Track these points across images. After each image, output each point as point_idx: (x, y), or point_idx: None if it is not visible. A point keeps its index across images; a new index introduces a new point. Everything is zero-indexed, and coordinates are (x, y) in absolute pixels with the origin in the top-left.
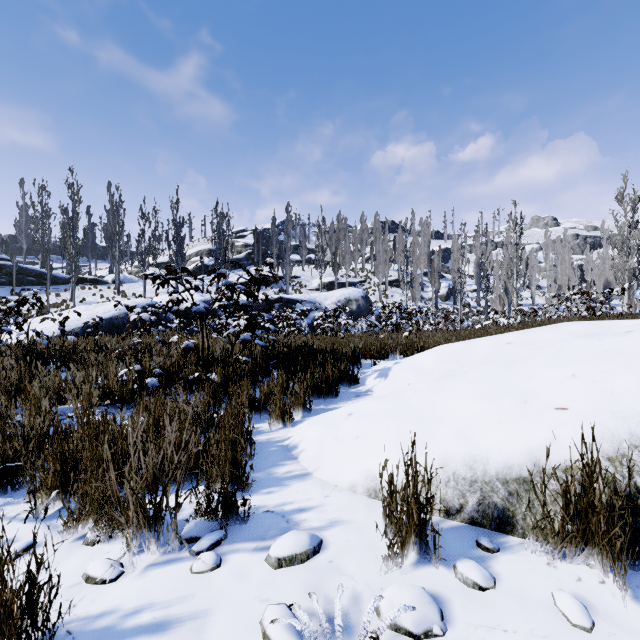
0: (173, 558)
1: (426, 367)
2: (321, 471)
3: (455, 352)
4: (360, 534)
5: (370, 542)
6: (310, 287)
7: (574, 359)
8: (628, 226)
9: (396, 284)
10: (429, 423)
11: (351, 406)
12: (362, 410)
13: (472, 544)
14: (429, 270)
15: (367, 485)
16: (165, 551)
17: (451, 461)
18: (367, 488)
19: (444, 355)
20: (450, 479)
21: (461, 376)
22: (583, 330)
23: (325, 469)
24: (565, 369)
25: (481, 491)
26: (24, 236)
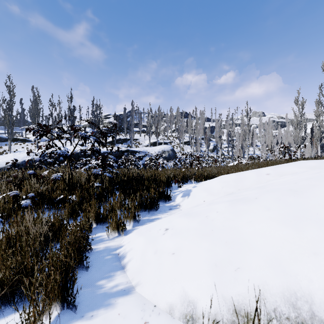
0: None
1: (214, 190)
2: (142, 287)
3: (233, 180)
4: None
5: None
6: (144, 144)
7: None
8: (300, 116)
9: (188, 143)
10: (237, 246)
11: (167, 221)
12: (176, 226)
13: None
14: (204, 136)
15: (184, 310)
16: None
17: (269, 294)
18: (184, 313)
19: (225, 182)
20: (271, 317)
21: (254, 201)
22: (317, 165)
23: (146, 285)
24: None
25: None
26: None
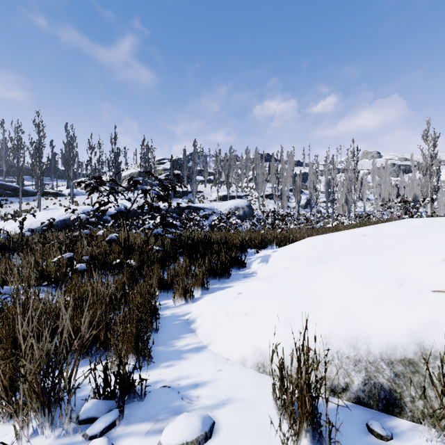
0: (66, 443)
1: (298, 254)
2: (215, 344)
3: (321, 242)
4: (251, 414)
5: (261, 425)
6: (210, 199)
7: (441, 245)
8: (430, 157)
9: (270, 197)
10: (310, 303)
11: (240, 286)
12: (250, 290)
13: (363, 429)
14: (293, 187)
15: (256, 360)
16: (60, 434)
17: (334, 340)
18: (256, 362)
19: (312, 245)
20: (334, 357)
21: (334, 261)
22: (423, 224)
23: (218, 343)
24: (434, 254)
25: (366, 371)
26: (4, 161)
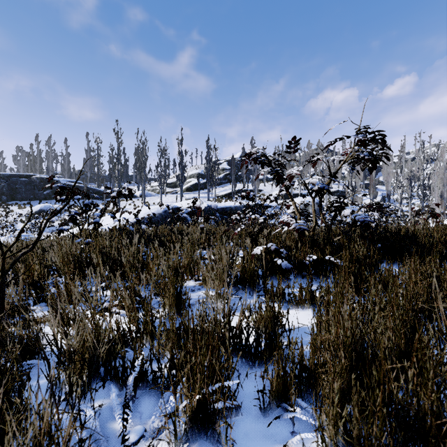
0: None
1: None
2: None
3: None
4: None
5: None
6: (271, 197)
7: None
8: None
9: (337, 194)
10: None
11: None
12: None
13: None
14: (363, 183)
15: None
16: None
17: None
18: None
19: None
20: None
21: None
22: None
23: None
24: None
25: None
26: (88, 168)
